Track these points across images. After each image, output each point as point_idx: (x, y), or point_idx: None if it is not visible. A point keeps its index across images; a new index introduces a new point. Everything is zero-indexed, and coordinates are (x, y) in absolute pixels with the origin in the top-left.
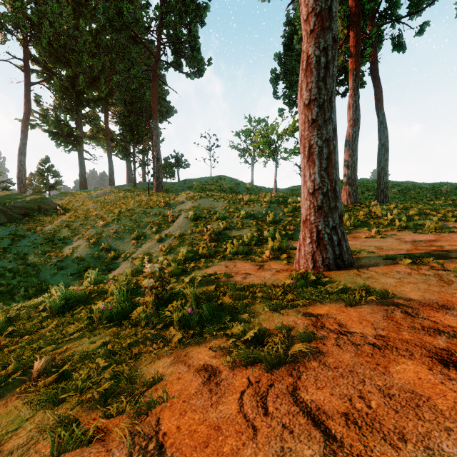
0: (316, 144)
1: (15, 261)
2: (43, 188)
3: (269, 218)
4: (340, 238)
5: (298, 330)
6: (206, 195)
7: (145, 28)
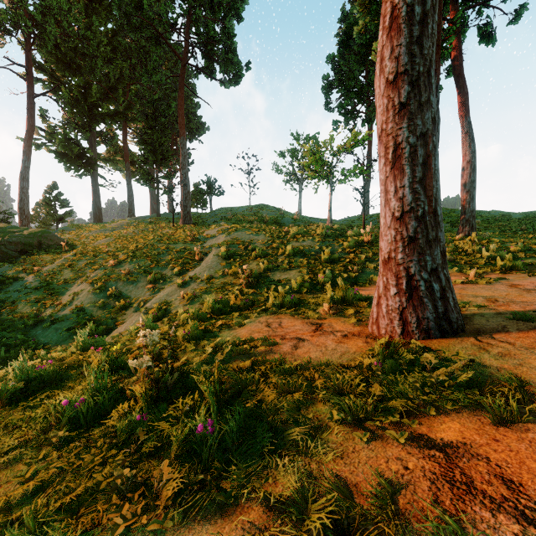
0: (406, 142)
1: (1, 311)
2: (50, 220)
3: (324, 256)
4: (445, 287)
5: (419, 496)
6: (243, 227)
7: (170, 26)
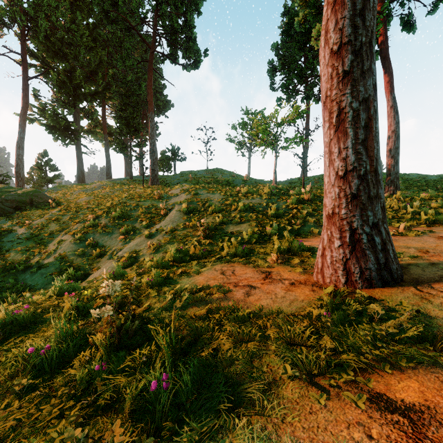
0: (350, 106)
1: None
2: (42, 181)
3: (271, 212)
4: (385, 240)
5: None
6: (202, 187)
7: (140, 19)
